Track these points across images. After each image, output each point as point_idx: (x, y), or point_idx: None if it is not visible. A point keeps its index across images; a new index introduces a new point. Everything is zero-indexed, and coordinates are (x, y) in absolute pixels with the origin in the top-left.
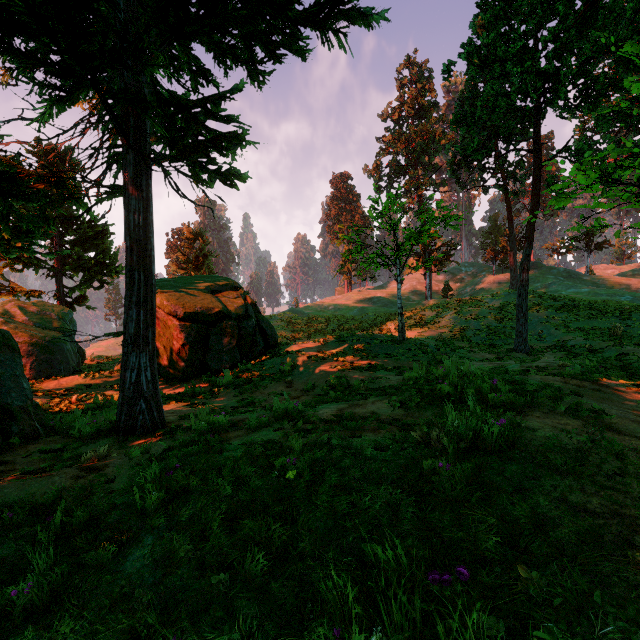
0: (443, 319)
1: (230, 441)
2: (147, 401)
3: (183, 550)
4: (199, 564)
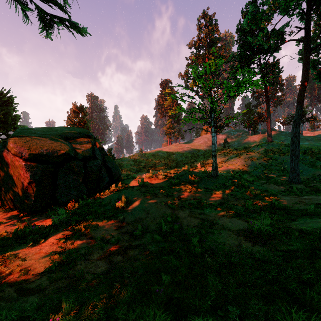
0: (229, 160)
1: None
2: None
3: None
4: None
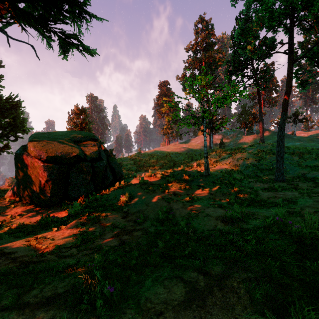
0: (223, 160)
1: None
2: None
3: None
4: None
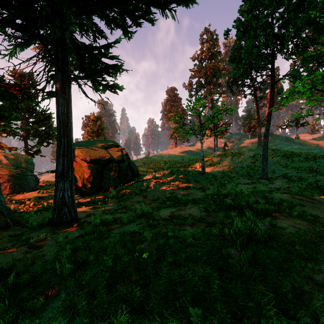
0: (224, 162)
1: (112, 231)
2: (68, 207)
3: (81, 305)
4: (90, 313)
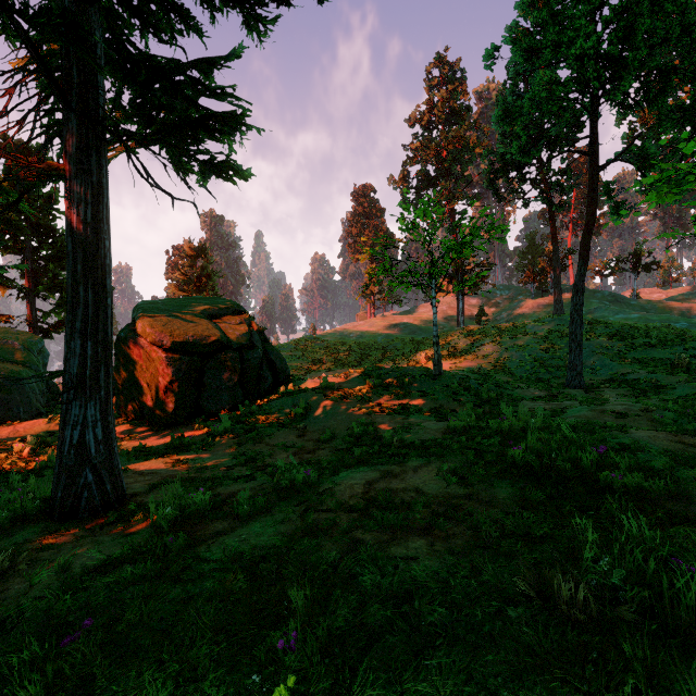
0: (480, 348)
1: (201, 547)
2: (96, 470)
3: None
4: None
